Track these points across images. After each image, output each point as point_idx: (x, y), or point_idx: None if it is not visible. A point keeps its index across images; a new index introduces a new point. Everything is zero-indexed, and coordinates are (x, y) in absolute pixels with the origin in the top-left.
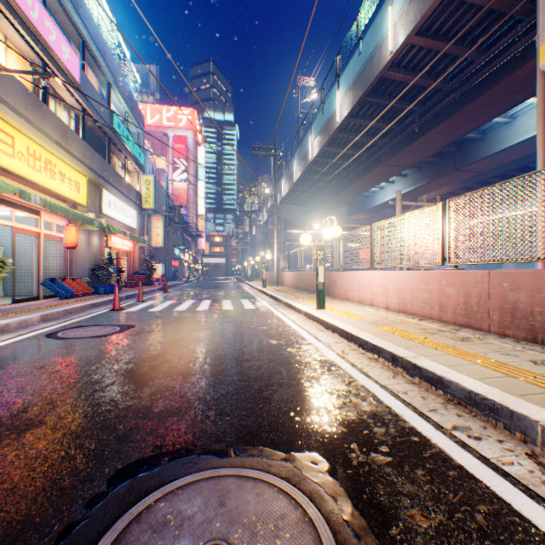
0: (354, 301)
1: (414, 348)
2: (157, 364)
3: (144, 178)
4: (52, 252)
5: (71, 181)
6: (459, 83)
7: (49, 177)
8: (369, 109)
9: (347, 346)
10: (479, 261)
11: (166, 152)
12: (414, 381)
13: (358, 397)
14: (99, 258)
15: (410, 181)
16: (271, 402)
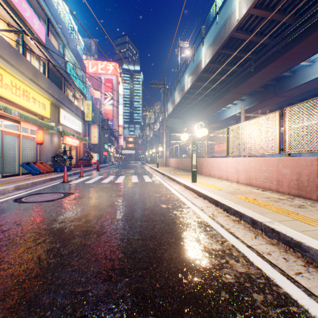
0: (215, 177)
1: (267, 214)
2: (81, 223)
3: (86, 102)
4: (28, 146)
5: (40, 103)
6: (280, 39)
7: (26, 100)
8: (222, 58)
9: (215, 209)
10: (309, 150)
11: (100, 88)
12: (272, 242)
13: (231, 257)
14: (58, 150)
15: (247, 103)
16: (162, 262)
